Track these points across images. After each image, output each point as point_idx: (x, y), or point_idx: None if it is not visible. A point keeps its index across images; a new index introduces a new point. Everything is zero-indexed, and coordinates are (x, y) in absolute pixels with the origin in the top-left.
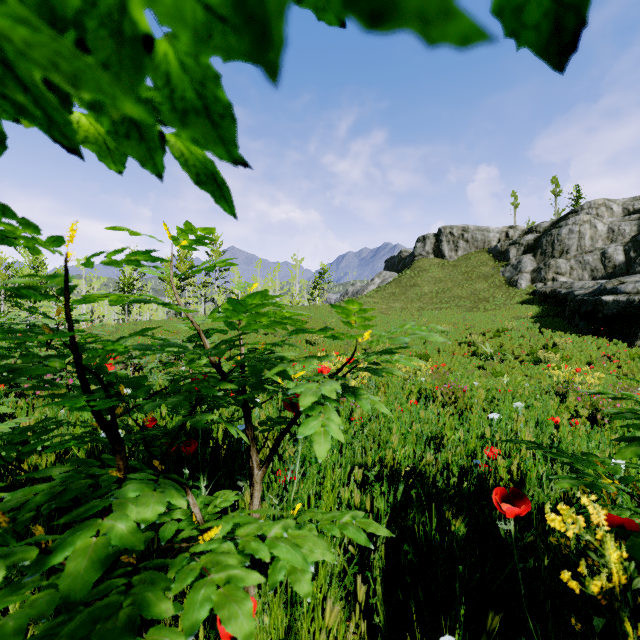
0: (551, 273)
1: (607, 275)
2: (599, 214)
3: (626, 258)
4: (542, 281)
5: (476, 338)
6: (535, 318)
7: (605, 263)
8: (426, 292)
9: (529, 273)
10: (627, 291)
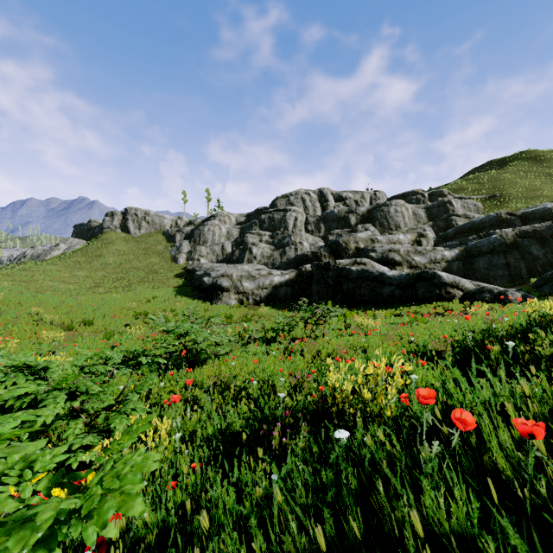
0: (197, 255)
1: (223, 259)
2: (225, 221)
3: (232, 250)
4: (192, 260)
5: (133, 304)
6: (177, 287)
7: (223, 252)
8: (111, 262)
9: (186, 254)
10: (213, 275)
